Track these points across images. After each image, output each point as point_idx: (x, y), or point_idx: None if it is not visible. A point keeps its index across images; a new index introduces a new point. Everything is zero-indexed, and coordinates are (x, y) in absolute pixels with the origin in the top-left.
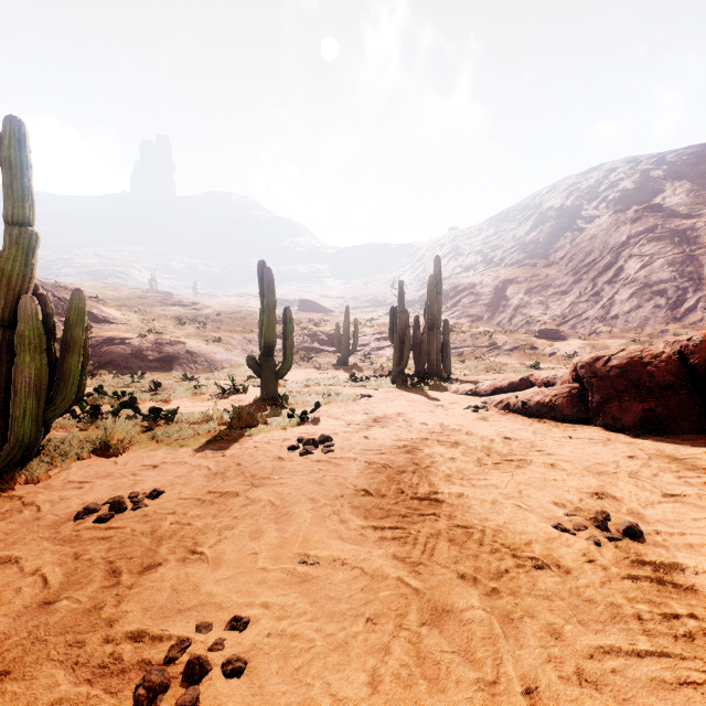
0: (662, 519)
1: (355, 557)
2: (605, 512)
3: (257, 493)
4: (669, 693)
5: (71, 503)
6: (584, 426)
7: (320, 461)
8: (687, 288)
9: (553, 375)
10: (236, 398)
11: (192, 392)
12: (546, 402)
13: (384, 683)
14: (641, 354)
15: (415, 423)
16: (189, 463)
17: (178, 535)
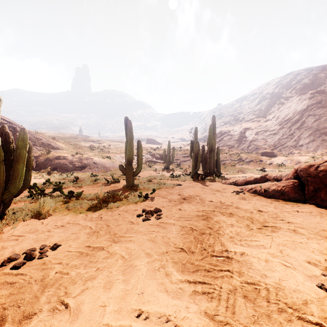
0: None
1: (176, 314)
2: None
3: (114, 249)
4: None
5: (5, 252)
6: (303, 204)
7: (154, 225)
8: None
9: (279, 175)
10: (114, 185)
11: (93, 182)
12: (279, 190)
13: None
14: None
15: (206, 200)
16: (81, 224)
17: (57, 283)
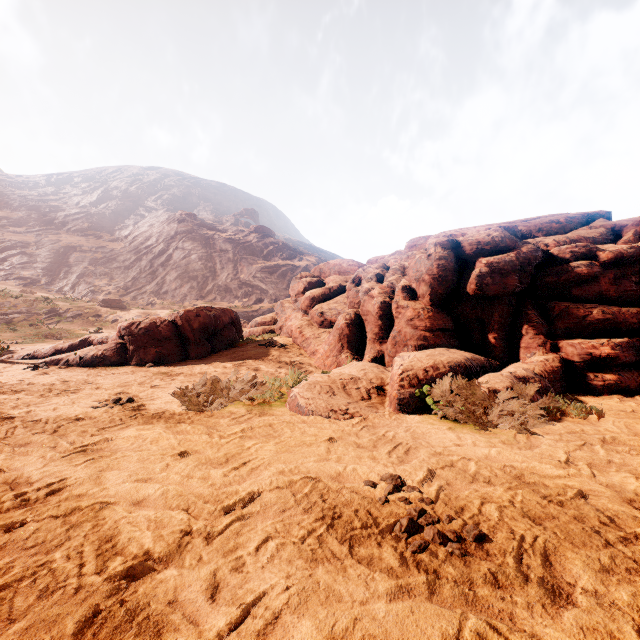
0: (147, 395)
1: None
2: (120, 397)
3: None
4: (123, 429)
5: None
6: (124, 367)
7: None
8: (209, 277)
9: (107, 336)
10: None
11: None
12: (100, 354)
13: None
14: (157, 321)
15: None
16: None
17: None
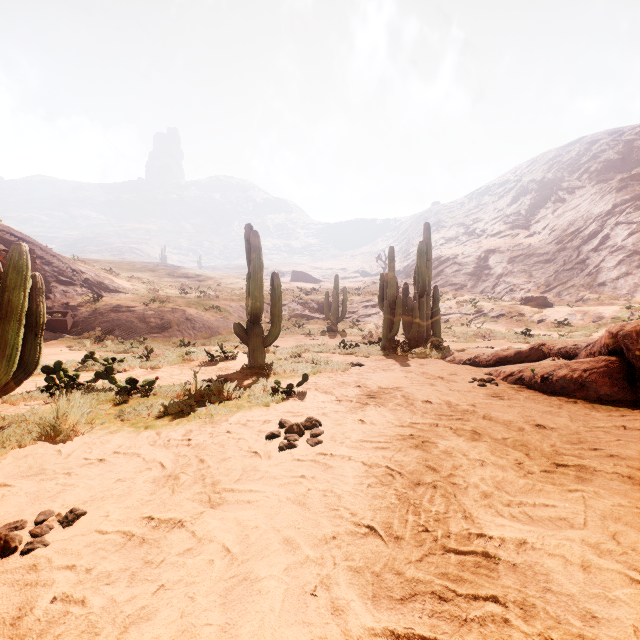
0: None
1: None
2: None
3: (208, 526)
4: None
5: None
6: (632, 410)
7: (304, 461)
8: None
9: (572, 345)
10: (224, 366)
11: (183, 358)
12: (574, 377)
13: None
14: None
15: (416, 400)
16: (142, 457)
17: (51, 633)
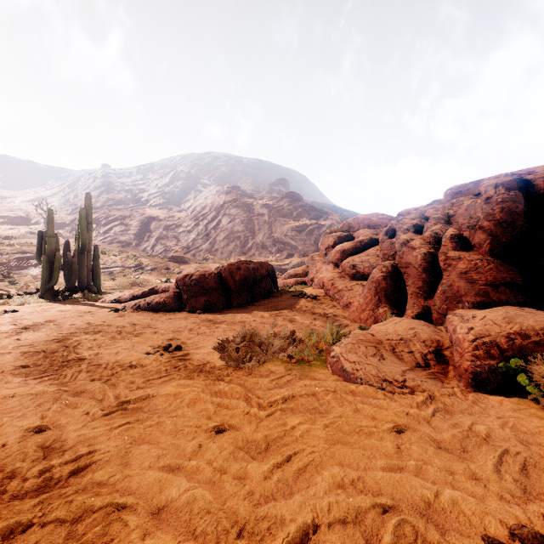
0: (193, 342)
1: (23, 391)
2: (170, 344)
3: None
4: (166, 383)
5: None
6: (180, 312)
7: None
8: (249, 237)
9: (168, 286)
10: None
11: None
12: (162, 301)
13: (49, 416)
14: (205, 273)
15: (66, 324)
16: None
17: None
